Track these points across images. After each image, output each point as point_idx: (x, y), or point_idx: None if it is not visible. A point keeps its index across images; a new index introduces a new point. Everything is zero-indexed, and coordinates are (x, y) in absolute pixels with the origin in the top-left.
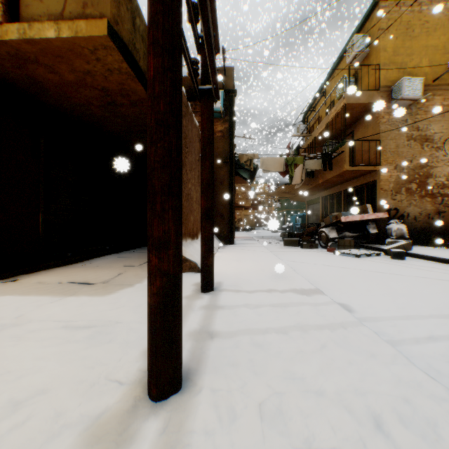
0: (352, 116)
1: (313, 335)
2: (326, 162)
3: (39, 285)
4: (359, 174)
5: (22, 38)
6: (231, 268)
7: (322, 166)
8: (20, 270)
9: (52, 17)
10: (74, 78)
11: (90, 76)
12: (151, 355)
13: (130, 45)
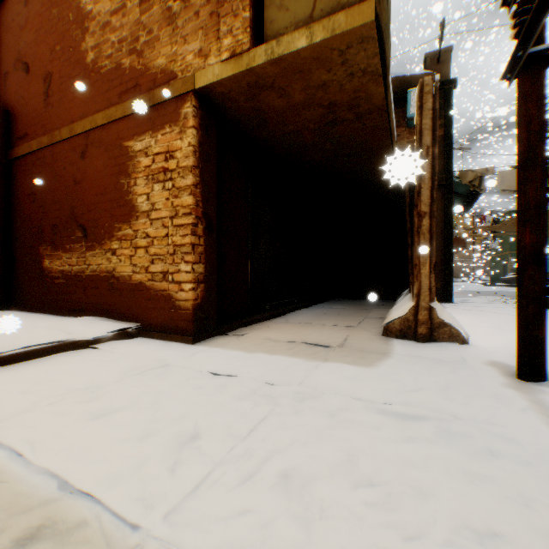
0: None
1: None
2: None
3: (271, 342)
4: None
5: (268, 59)
6: (513, 341)
7: None
8: (238, 322)
9: (299, 25)
10: (301, 98)
11: (323, 89)
12: None
13: (385, 31)
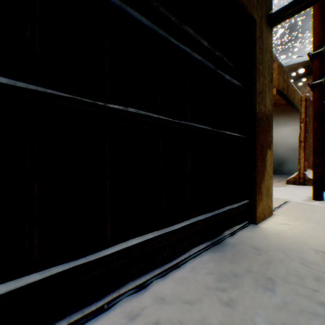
0: None
1: None
2: None
3: None
4: None
5: None
6: None
7: None
8: None
9: None
10: None
11: None
12: (313, 190)
13: (281, 89)
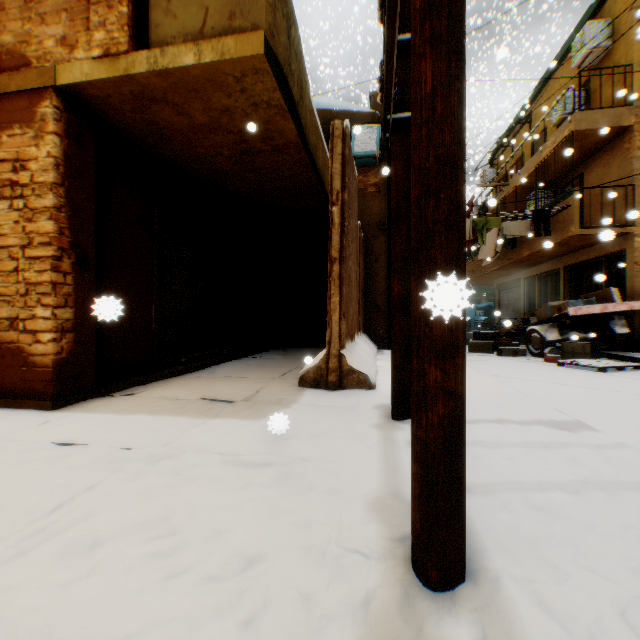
0: (581, 149)
1: (628, 499)
2: (539, 223)
3: (164, 401)
4: (594, 240)
5: (151, 69)
6: None
7: (530, 230)
8: (133, 380)
9: (189, 38)
10: (204, 120)
11: (227, 114)
12: (427, 518)
13: (285, 66)
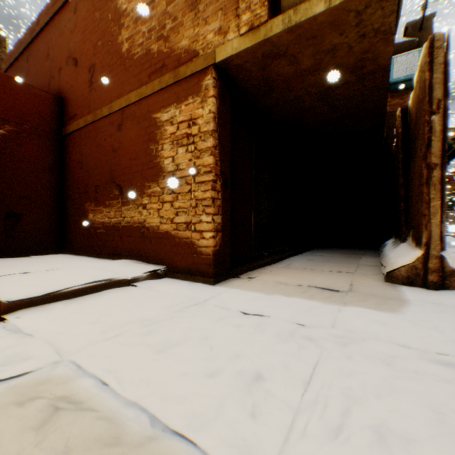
0: None
1: None
2: None
3: (282, 285)
4: None
5: (285, 28)
6: None
7: None
8: (246, 267)
9: None
10: (309, 64)
11: (332, 53)
12: None
13: None
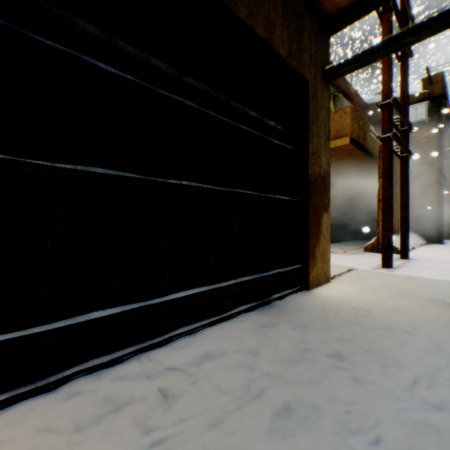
0: None
1: None
2: None
3: None
4: None
5: None
6: (426, 254)
7: None
8: None
9: None
10: None
11: (334, 154)
12: (383, 257)
13: (356, 138)
